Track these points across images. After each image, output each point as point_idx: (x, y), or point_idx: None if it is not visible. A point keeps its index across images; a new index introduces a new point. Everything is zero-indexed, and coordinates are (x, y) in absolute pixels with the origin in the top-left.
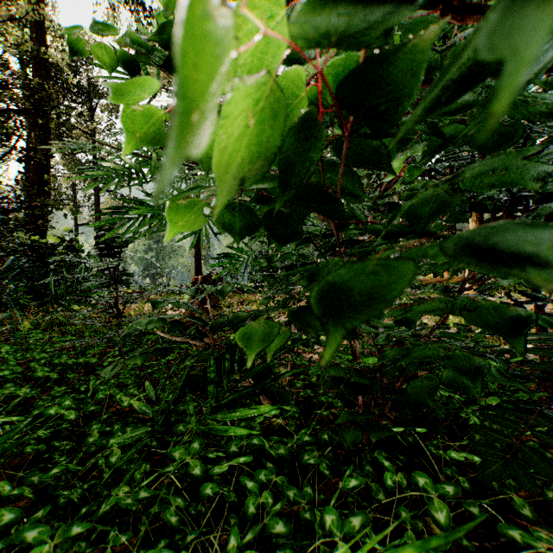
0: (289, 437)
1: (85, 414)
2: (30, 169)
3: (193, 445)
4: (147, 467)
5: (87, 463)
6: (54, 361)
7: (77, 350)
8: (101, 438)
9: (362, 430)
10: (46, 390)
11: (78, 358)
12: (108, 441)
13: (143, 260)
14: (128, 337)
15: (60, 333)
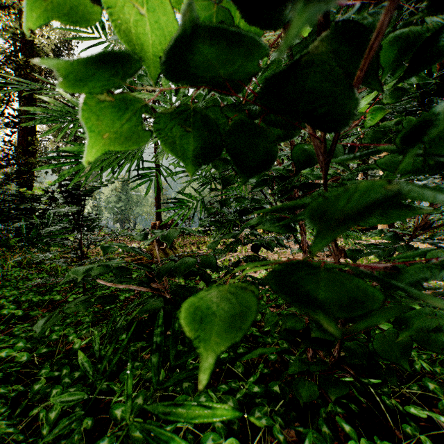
0: (237, 381)
1: (40, 354)
2: (16, 132)
3: (137, 400)
4: (88, 423)
5: (30, 414)
6: (22, 298)
7: (47, 286)
8: (46, 386)
9: (311, 376)
10: (14, 325)
11: (45, 294)
12: (51, 391)
13: (114, 209)
14: (88, 277)
15: (38, 270)
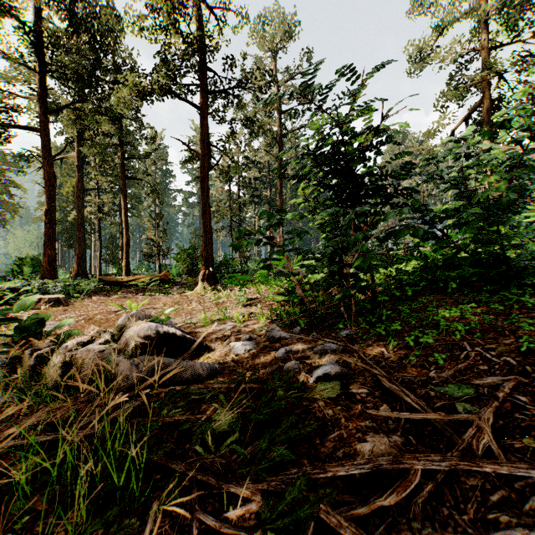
0: None
1: None
2: None
3: None
4: None
5: None
6: None
7: None
8: None
9: None
10: None
11: None
12: None
13: None
14: None
15: None
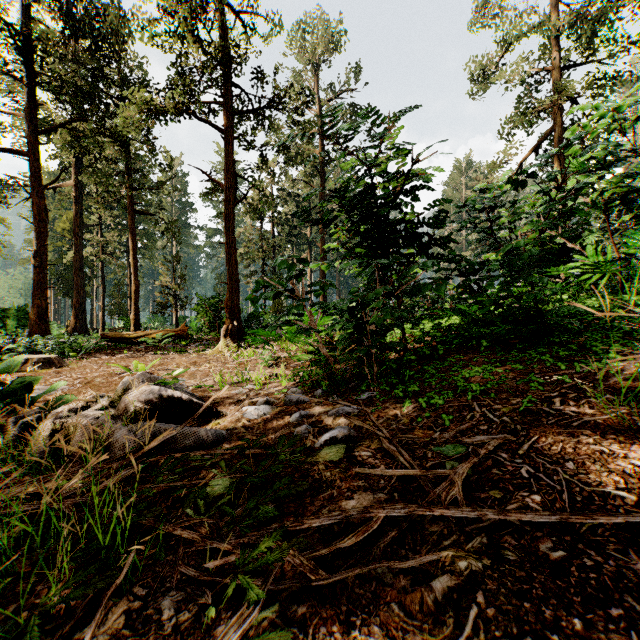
0: None
1: None
2: None
3: None
4: None
5: None
6: None
7: None
8: None
9: None
10: None
11: None
12: None
13: None
14: None
15: None
